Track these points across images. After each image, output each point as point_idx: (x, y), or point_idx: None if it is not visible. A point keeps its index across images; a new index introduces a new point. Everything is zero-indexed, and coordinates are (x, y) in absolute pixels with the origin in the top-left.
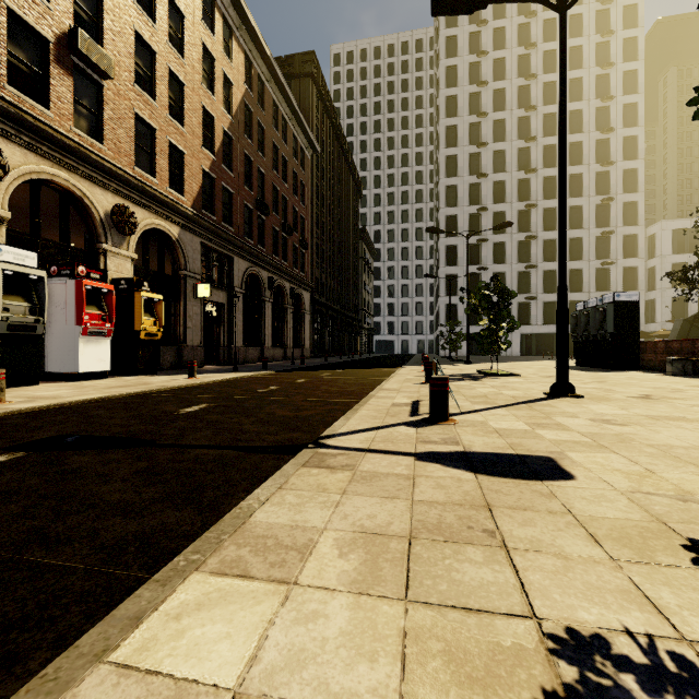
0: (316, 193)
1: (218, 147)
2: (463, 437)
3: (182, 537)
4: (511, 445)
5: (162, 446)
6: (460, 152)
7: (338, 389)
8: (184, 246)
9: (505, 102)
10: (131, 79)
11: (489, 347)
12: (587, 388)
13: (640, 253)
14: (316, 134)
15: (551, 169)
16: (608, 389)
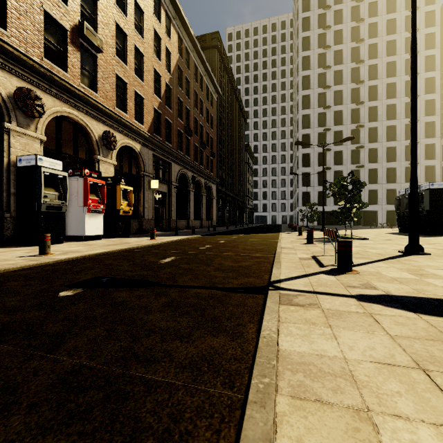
0: (219, 122)
1: (163, 94)
2: (375, 283)
3: (235, 360)
4: (417, 290)
5: (167, 286)
6: (312, 92)
7: (251, 247)
8: (143, 156)
9: (342, 58)
10: (113, 52)
11: (346, 220)
12: (425, 248)
13: (437, 156)
14: (219, 84)
15: (374, 102)
16: (442, 249)
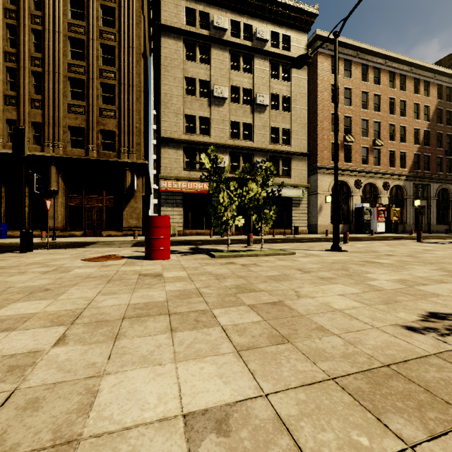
0: None
1: (421, 140)
2: None
3: None
4: None
5: (412, 239)
6: None
7: None
8: (405, 187)
9: None
10: (387, 140)
11: None
12: None
13: None
14: None
15: None
16: None
